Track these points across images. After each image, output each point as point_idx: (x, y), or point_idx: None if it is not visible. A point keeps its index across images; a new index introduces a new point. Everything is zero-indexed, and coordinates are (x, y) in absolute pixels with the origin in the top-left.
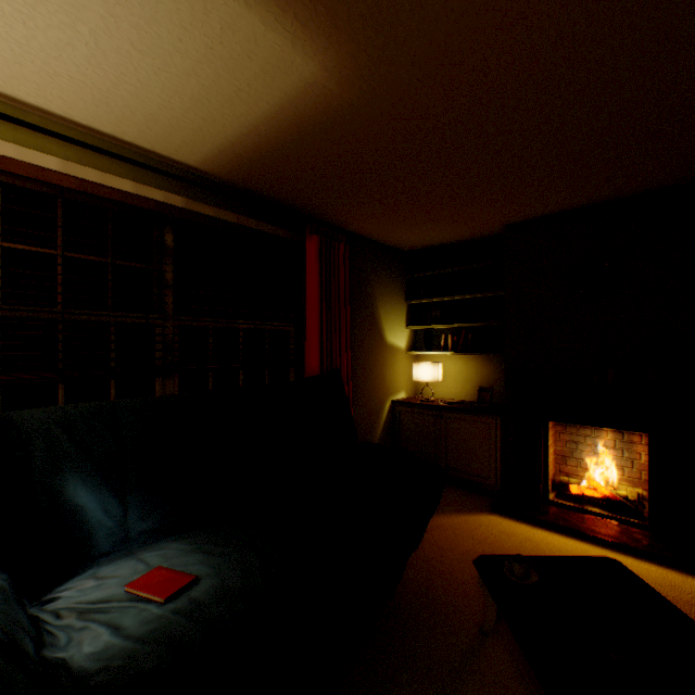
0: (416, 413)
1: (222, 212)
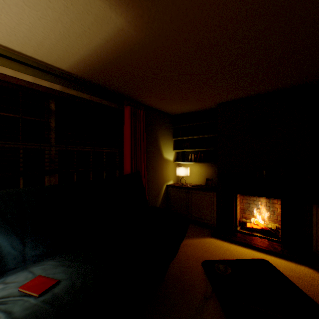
0: (177, 190)
1: (81, 93)
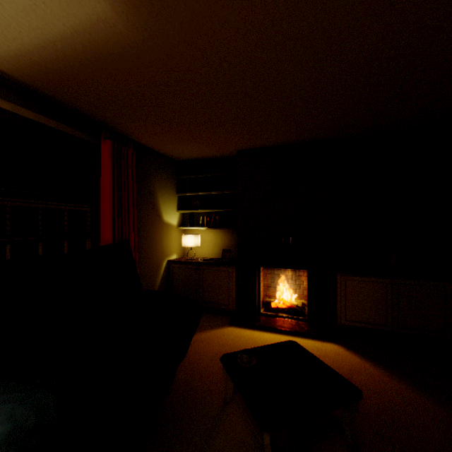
0: (184, 268)
1: (20, 108)
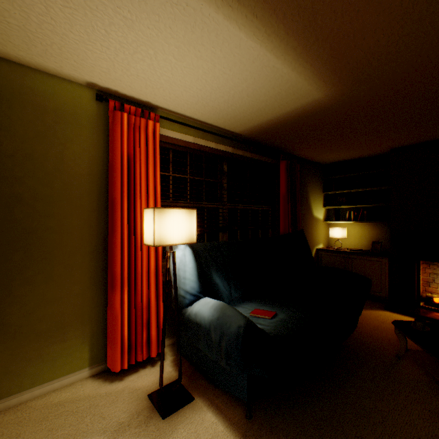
0: (332, 255)
1: (245, 152)
